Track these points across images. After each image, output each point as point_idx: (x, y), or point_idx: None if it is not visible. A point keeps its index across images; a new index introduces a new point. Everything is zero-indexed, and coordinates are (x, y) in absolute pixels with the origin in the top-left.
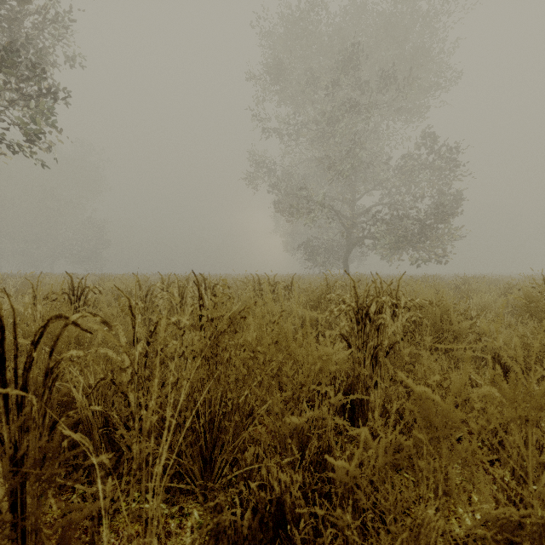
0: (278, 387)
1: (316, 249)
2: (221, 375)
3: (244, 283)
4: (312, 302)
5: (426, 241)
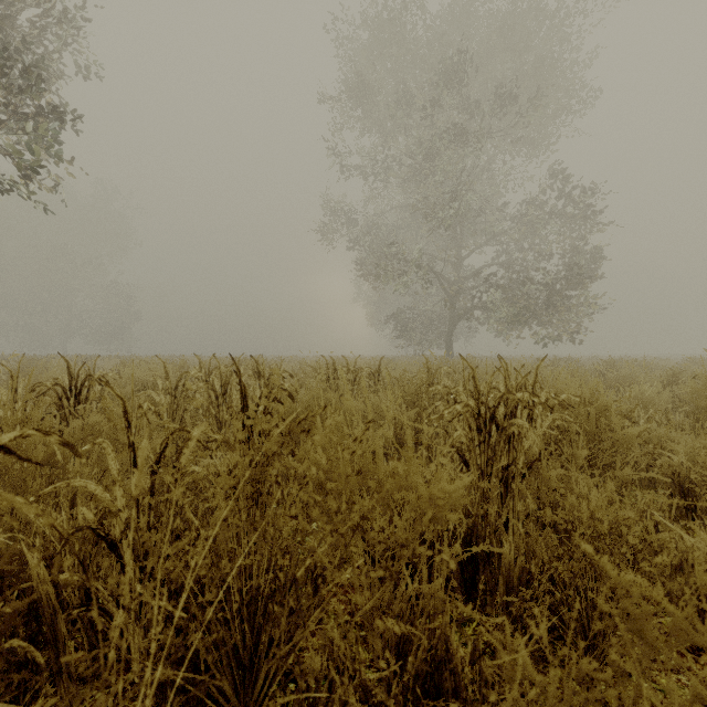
0: (361, 539)
1: (410, 323)
2: (269, 527)
3: (315, 370)
4: (407, 396)
5: (554, 312)
